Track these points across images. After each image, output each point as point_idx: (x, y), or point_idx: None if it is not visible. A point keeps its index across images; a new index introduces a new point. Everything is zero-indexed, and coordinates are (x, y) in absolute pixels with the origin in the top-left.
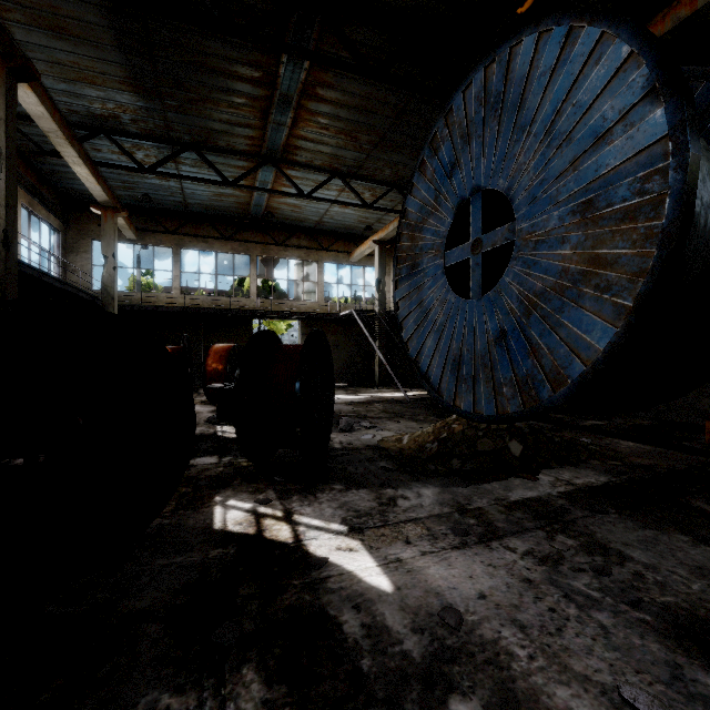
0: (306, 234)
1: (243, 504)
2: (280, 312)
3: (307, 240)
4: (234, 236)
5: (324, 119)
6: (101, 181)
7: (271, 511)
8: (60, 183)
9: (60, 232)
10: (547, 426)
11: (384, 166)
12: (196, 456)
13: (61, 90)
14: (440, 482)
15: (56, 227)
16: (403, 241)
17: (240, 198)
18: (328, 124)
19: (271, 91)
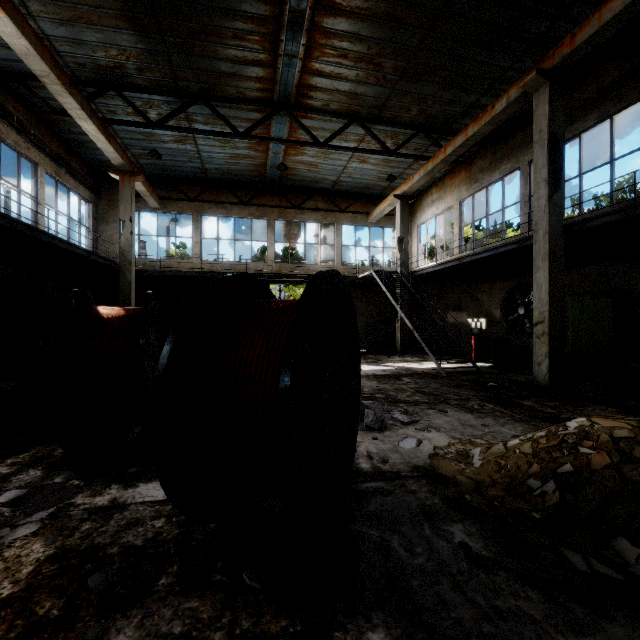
0: (323, 196)
1: None
2: (296, 275)
3: (324, 202)
4: (252, 201)
5: (342, 41)
6: (113, 141)
7: None
8: (88, 155)
9: (91, 203)
10: None
11: (410, 103)
12: (143, 478)
13: (62, 37)
14: None
15: (86, 198)
16: None
17: (255, 159)
18: (347, 49)
19: (279, 7)
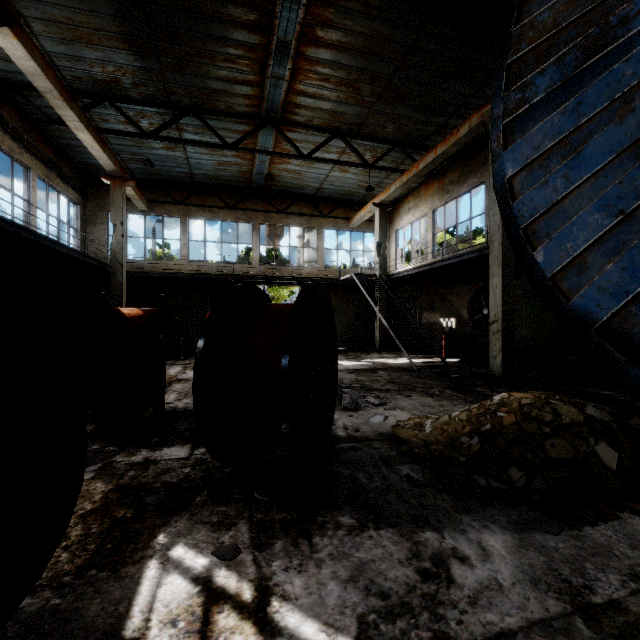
0: (307, 202)
1: (194, 557)
2: (280, 277)
3: (308, 207)
4: (238, 205)
5: (324, 68)
6: (107, 149)
7: (234, 585)
8: (77, 158)
9: (79, 205)
10: (604, 408)
11: (386, 122)
12: (165, 444)
13: (61, 53)
14: (508, 516)
15: (74, 200)
16: (533, 10)
17: (242, 166)
18: (329, 74)
19: (267, 37)
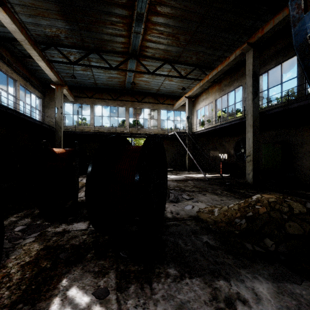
0: (152, 96)
1: (81, 296)
2: (139, 133)
3: (152, 99)
4: (118, 98)
5: (160, 27)
6: (53, 70)
7: None
8: (40, 76)
9: (41, 98)
10: None
11: (192, 55)
12: (75, 221)
13: (30, 22)
14: (268, 271)
15: (38, 96)
16: None
17: (120, 78)
18: (163, 30)
19: (132, 11)
